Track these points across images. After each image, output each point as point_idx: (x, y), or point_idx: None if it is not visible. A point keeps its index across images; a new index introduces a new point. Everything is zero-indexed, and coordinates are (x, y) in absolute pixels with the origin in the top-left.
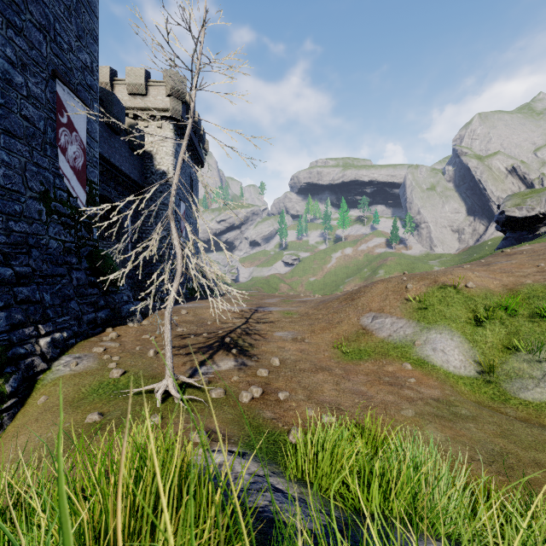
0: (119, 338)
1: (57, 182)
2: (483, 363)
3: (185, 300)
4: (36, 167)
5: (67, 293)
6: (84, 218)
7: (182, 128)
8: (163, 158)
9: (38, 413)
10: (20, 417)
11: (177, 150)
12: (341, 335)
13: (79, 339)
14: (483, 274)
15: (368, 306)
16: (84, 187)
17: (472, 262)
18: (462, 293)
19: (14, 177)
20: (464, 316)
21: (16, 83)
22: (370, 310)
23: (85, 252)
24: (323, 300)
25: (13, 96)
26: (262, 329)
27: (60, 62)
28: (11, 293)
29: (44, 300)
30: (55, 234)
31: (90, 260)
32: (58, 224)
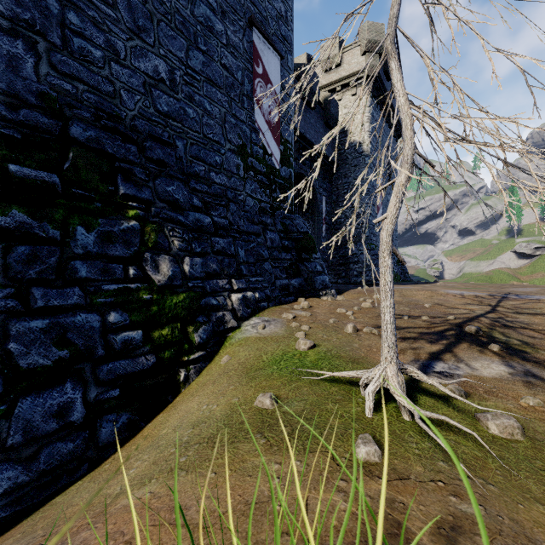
0: (310, 308)
1: (253, 137)
2: None
3: None
4: (234, 119)
5: (261, 253)
6: (279, 179)
7: (378, 88)
8: (357, 127)
9: (218, 374)
10: (204, 374)
11: (373, 115)
12: None
13: (271, 304)
14: None
15: None
16: (278, 144)
17: None
18: None
19: (214, 127)
20: None
21: (217, 31)
22: None
23: (280, 215)
24: None
25: (214, 45)
26: (534, 323)
27: (256, 11)
28: (209, 241)
29: (239, 255)
30: (251, 191)
31: (284, 224)
32: (254, 182)
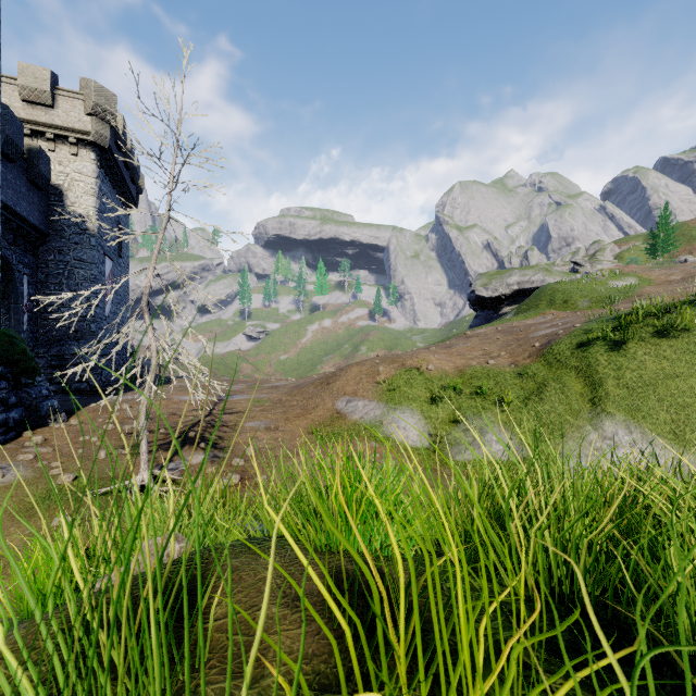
0: (46, 442)
1: None
2: (434, 435)
3: (118, 391)
4: None
5: None
6: None
7: (108, 158)
8: (80, 197)
9: None
10: None
11: (102, 188)
12: (316, 421)
13: None
14: (442, 357)
15: (343, 390)
16: None
17: (439, 343)
18: (424, 375)
19: None
20: (424, 396)
21: None
22: (345, 394)
23: None
24: (298, 385)
25: None
26: (230, 421)
27: None
28: None
29: None
30: None
31: None
32: None
